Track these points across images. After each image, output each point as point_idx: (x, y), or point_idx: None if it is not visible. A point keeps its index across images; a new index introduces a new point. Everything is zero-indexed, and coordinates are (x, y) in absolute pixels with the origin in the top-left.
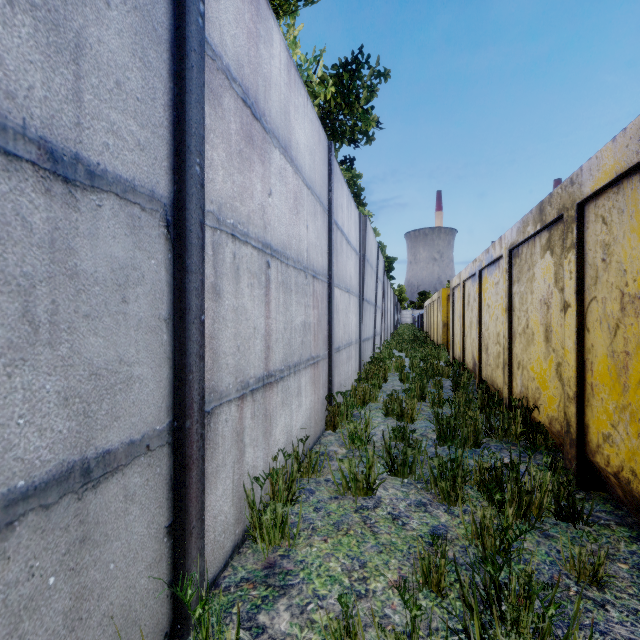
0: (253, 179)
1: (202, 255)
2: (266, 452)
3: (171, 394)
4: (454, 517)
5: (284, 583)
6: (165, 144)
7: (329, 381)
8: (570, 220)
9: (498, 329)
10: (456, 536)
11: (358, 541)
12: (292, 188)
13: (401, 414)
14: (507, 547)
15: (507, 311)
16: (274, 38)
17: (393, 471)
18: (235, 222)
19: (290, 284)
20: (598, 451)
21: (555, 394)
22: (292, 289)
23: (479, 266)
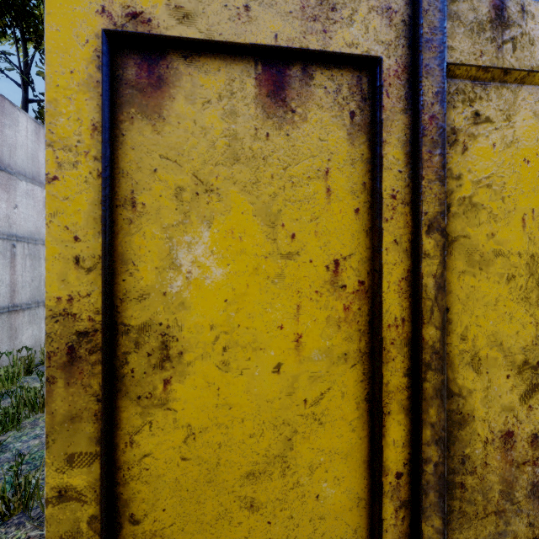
0: None
1: None
2: (11, 347)
3: None
4: None
5: (5, 398)
6: None
7: None
8: None
9: None
10: None
11: None
12: (41, 199)
13: None
14: None
15: None
16: (20, 120)
17: None
18: None
19: (39, 254)
20: None
21: None
22: (41, 257)
23: None
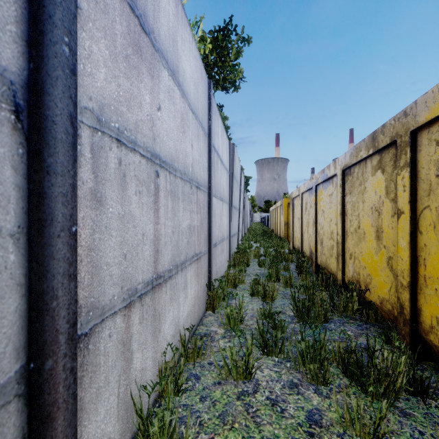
0: (141, 89)
1: (73, 155)
2: (155, 350)
3: (23, 330)
4: (324, 398)
5: None
6: (12, 2)
7: (209, 271)
8: (404, 144)
9: (332, 228)
10: (330, 422)
11: (244, 437)
12: (179, 109)
13: (264, 295)
14: (381, 436)
15: (341, 215)
16: None
17: (265, 350)
18: (121, 127)
19: (178, 193)
20: (432, 331)
21: (386, 281)
22: (179, 197)
23: (315, 182)
